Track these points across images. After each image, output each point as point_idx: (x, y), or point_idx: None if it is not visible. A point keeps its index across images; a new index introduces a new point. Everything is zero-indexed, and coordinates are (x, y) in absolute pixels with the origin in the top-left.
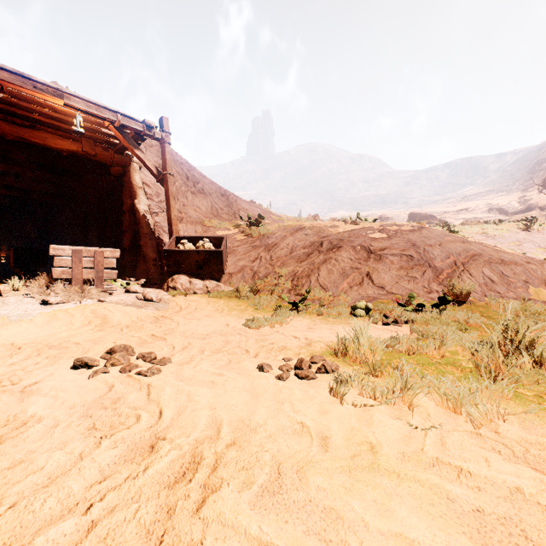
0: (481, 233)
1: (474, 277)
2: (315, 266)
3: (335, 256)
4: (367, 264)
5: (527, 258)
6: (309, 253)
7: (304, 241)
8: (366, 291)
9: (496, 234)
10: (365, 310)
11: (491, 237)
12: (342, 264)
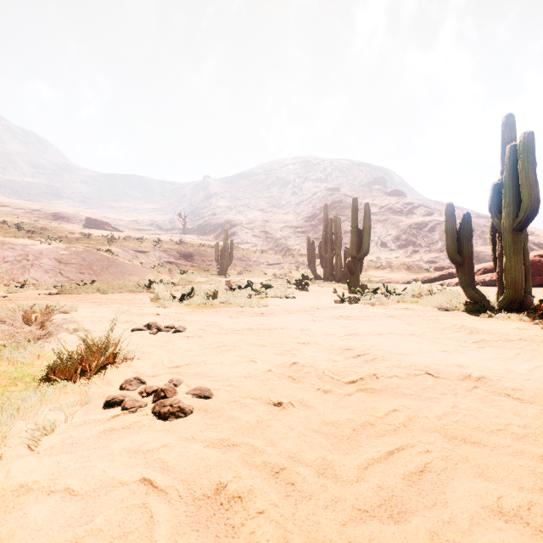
0: (131, 248)
1: (110, 273)
2: (26, 268)
3: (39, 263)
4: (59, 268)
5: (134, 265)
6: (20, 261)
7: (14, 253)
8: (60, 280)
9: (139, 249)
10: (61, 287)
11: (136, 251)
12: (45, 267)
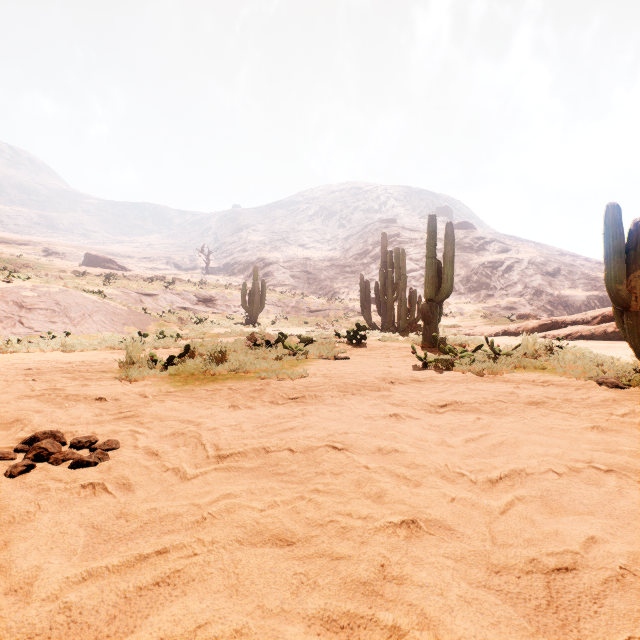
0: (134, 290)
1: (95, 322)
2: None
3: None
4: (20, 314)
5: (131, 312)
6: None
7: None
8: (19, 332)
9: (145, 291)
10: (17, 341)
11: (141, 294)
12: None
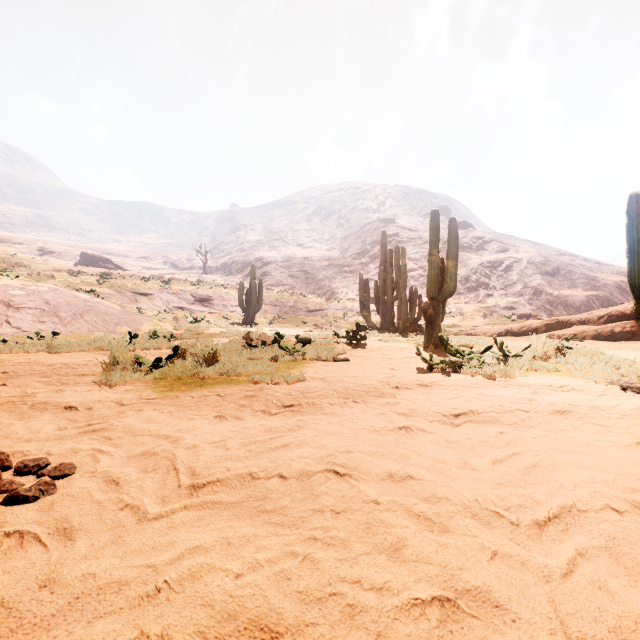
0: (129, 289)
1: (86, 322)
2: None
3: None
4: (7, 314)
5: (124, 311)
6: None
7: None
8: (5, 332)
9: (140, 291)
10: (3, 342)
11: (136, 293)
12: None
